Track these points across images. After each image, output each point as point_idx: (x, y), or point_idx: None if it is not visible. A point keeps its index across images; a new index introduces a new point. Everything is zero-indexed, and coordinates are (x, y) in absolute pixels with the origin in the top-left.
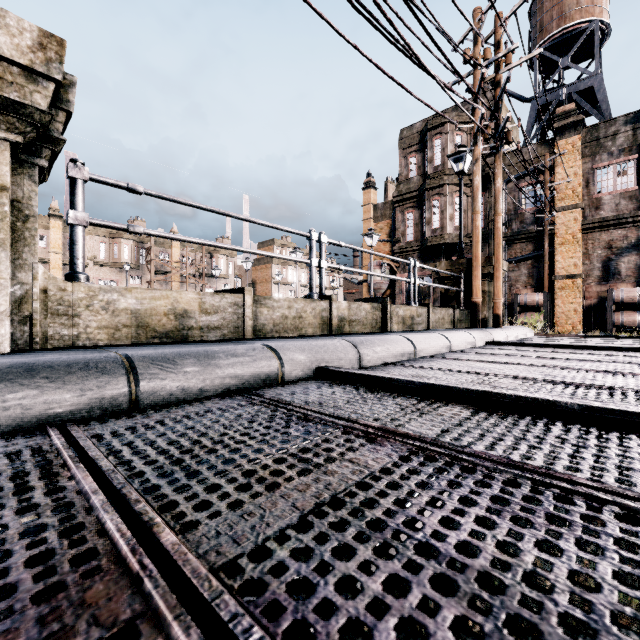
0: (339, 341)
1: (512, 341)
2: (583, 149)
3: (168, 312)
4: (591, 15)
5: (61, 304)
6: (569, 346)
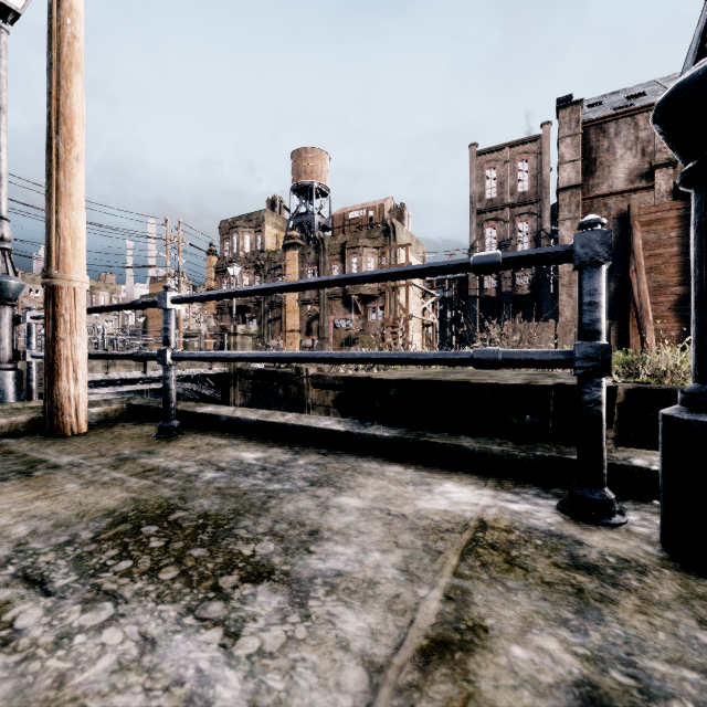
0: None
1: None
2: (299, 258)
3: None
4: (312, 178)
5: None
6: None
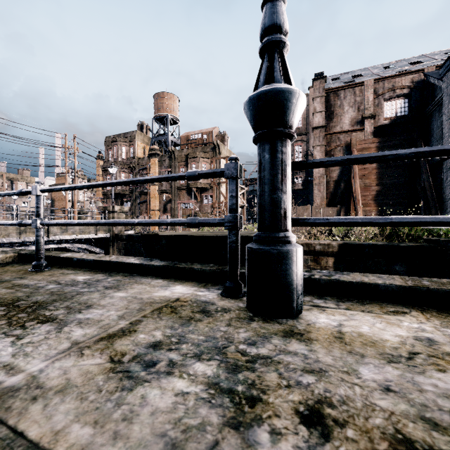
0: None
1: None
2: (158, 163)
3: None
4: (167, 112)
5: None
6: None
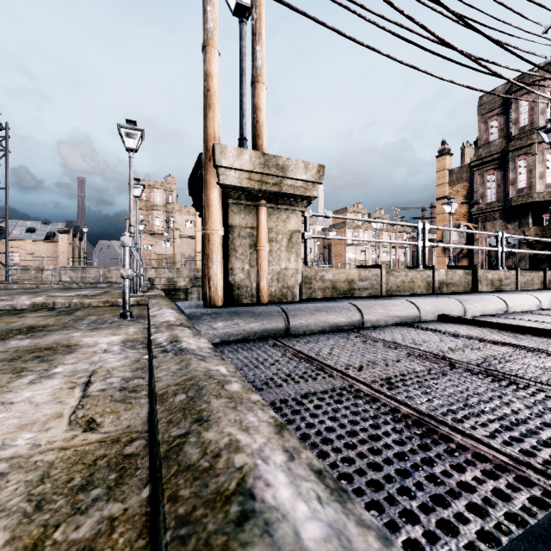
0: (449, 299)
1: None
2: None
3: (345, 280)
4: None
5: (306, 278)
6: None
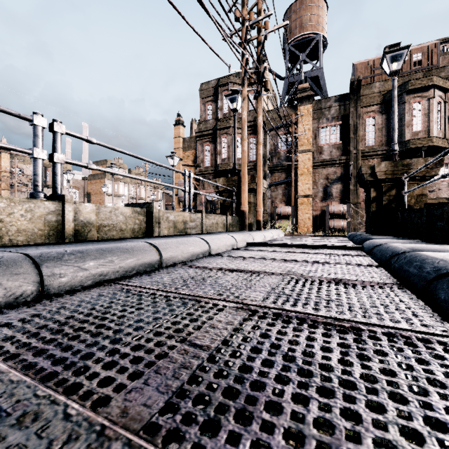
0: (1, 258)
1: (268, 241)
2: (313, 114)
3: None
4: (317, 30)
5: None
6: (305, 246)
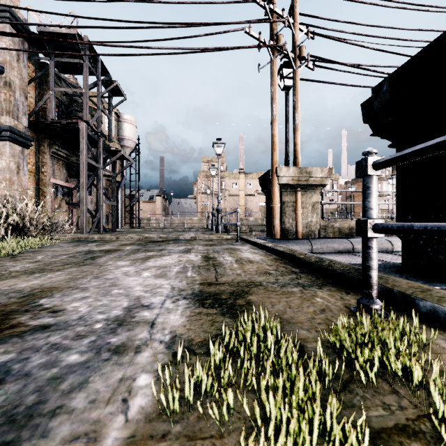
0: None
1: None
2: None
3: (347, 228)
4: None
5: (322, 226)
6: None
